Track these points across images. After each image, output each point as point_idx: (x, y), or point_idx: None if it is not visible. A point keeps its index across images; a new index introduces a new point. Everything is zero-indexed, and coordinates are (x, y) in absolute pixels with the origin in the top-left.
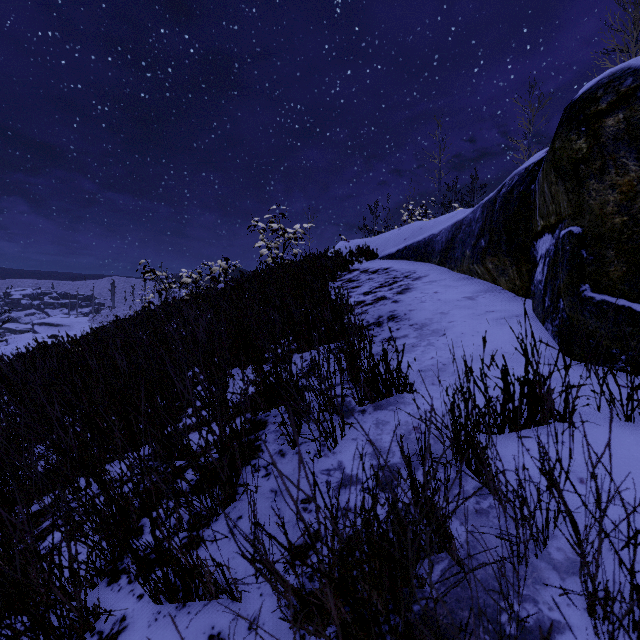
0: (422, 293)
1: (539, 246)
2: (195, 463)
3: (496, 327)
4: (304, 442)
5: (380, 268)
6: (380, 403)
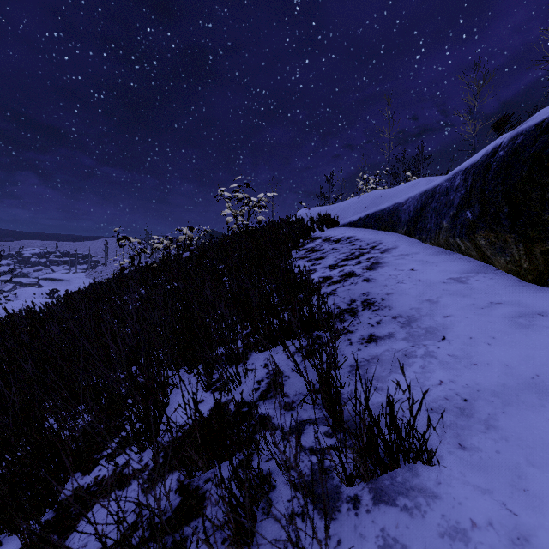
0: (396, 270)
1: None
2: None
3: (518, 331)
4: None
5: (342, 237)
6: (381, 483)
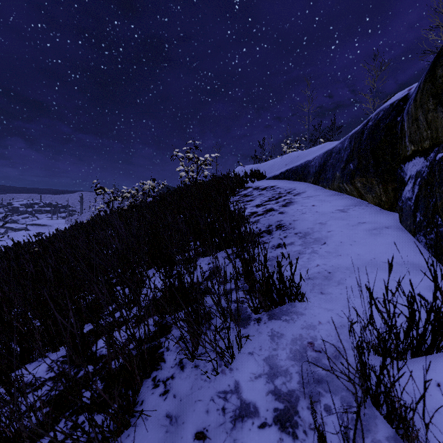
0: (302, 206)
1: (408, 168)
2: (80, 401)
3: (370, 237)
4: (203, 353)
5: (268, 186)
6: (274, 311)
